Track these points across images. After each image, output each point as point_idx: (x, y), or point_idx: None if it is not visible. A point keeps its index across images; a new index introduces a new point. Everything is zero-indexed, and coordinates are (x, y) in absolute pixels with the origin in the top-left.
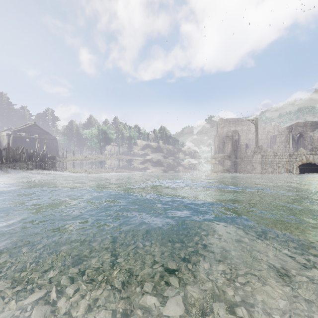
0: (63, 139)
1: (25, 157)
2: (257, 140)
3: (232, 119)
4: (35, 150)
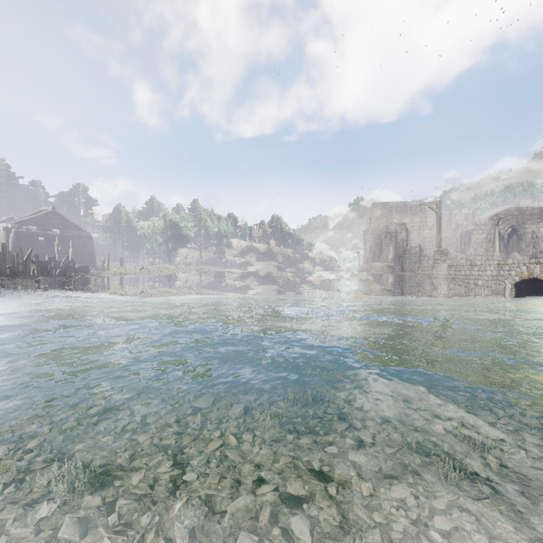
0: (104, 237)
1: (33, 269)
2: (439, 240)
3: (396, 202)
4: (52, 257)
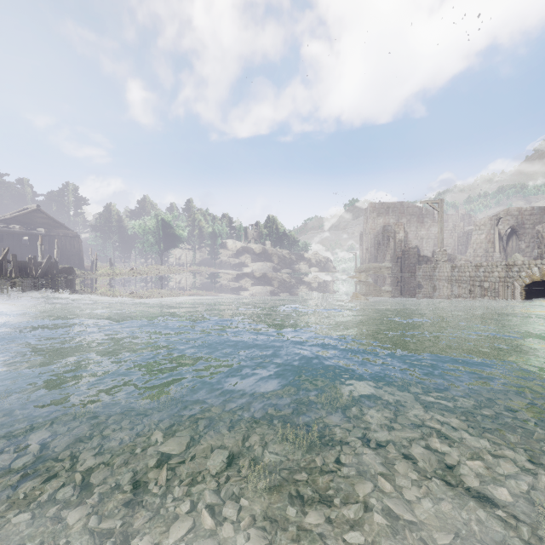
0: (93, 237)
1: (11, 270)
2: (441, 239)
3: (393, 202)
4: (32, 257)
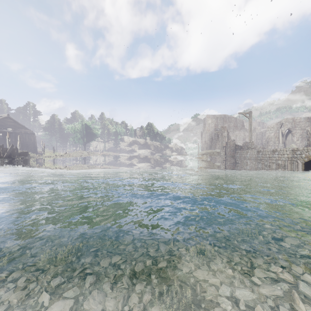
0: (44, 134)
1: None
2: (250, 135)
3: (220, 115)
4: (1, 145)
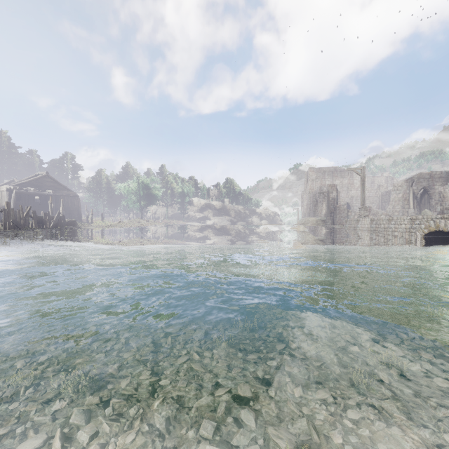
0: (88, 196)
1: (32, 223)
2: (363, 198)
3: (328, 167)
4: (47, 213)
